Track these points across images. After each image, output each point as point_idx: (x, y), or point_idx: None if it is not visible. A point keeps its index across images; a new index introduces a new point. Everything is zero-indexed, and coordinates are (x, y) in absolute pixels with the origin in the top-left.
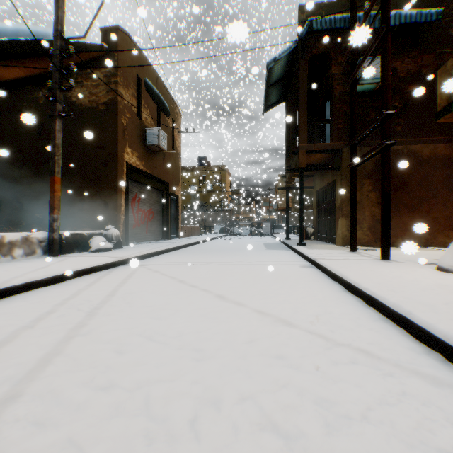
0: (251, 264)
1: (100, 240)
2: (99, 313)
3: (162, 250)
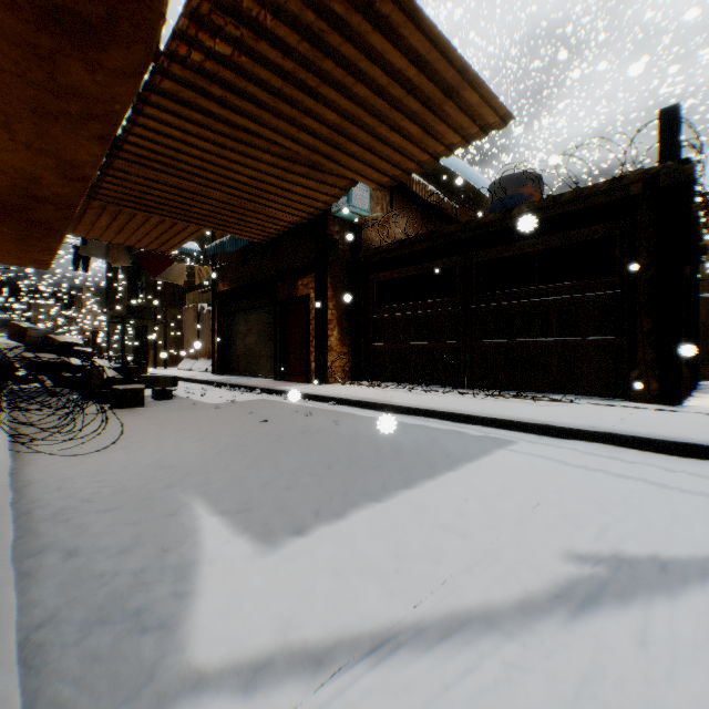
0: None
1: None
2: None
3: None
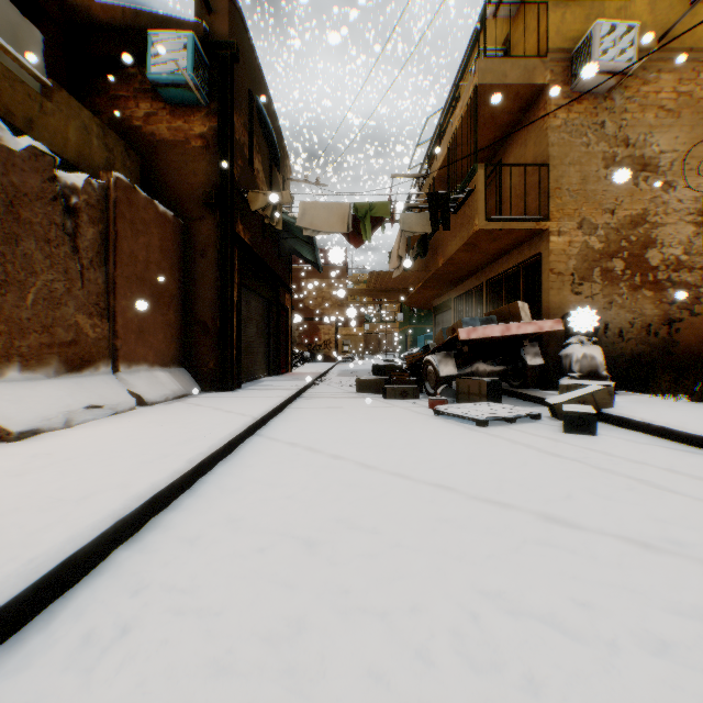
0: None
1: None
2: (552, 456)
3: None
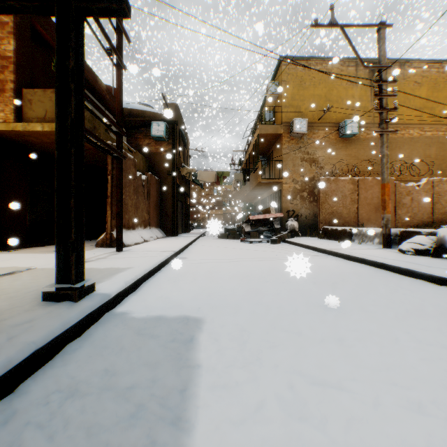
0: (229, 259)
1: (408, 240)
2: (260, 246)
3: (390, 264)
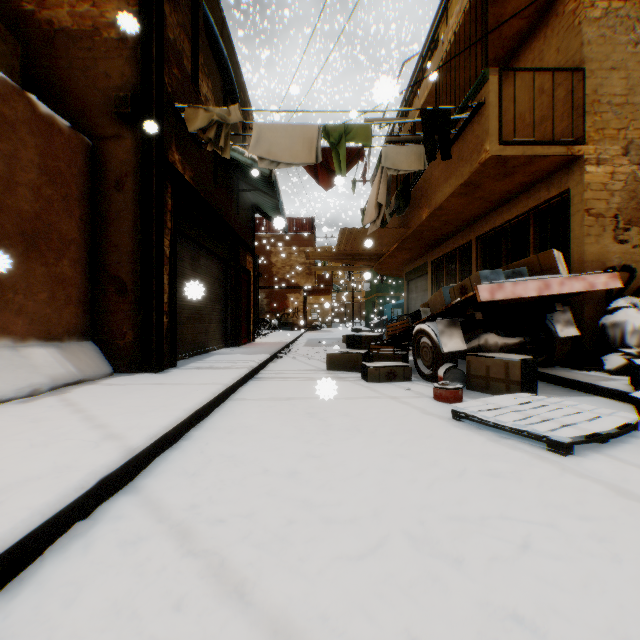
0: None
1: None
2: None
3: None
